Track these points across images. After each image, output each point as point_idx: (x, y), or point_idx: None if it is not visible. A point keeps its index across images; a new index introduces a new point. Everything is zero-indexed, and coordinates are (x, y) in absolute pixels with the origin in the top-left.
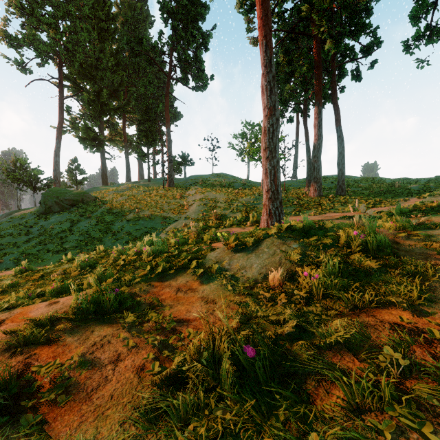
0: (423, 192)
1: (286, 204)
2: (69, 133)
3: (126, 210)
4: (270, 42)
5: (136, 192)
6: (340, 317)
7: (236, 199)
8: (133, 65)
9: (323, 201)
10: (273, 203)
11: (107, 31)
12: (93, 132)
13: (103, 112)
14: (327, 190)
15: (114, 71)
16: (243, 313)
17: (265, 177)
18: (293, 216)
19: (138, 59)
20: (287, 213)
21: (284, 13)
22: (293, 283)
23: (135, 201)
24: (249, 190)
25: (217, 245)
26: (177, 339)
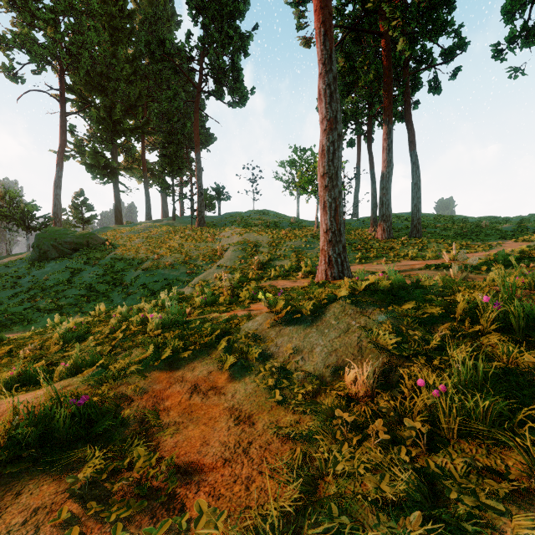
0: (519, 233)
1: (348, 249)
2: (74, 158)
3: (142, 256)
4: (330, 30)
5: (157, 233)
6: (521, 499)
7: (284, 242)
8: (155, 75)
9: (394, 245)
10: (334, 247)
11: (121, 32)
12: (103, 157)
13: (116, 133)
14: (397, 231)
15: (130, 82)
16: (303, 455)
17: (322, 213)
18: (357, 265)
19: (160, 66)
20: (350, 260)
21: (344, 6)
22: (391, 392)
23: (154, 245)
24: (299, 230)
25: (258, 309)
26: (171, 531)
